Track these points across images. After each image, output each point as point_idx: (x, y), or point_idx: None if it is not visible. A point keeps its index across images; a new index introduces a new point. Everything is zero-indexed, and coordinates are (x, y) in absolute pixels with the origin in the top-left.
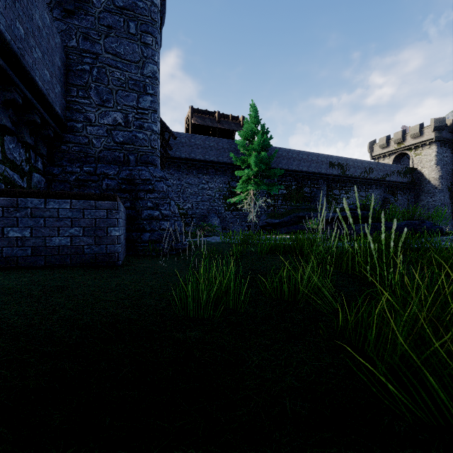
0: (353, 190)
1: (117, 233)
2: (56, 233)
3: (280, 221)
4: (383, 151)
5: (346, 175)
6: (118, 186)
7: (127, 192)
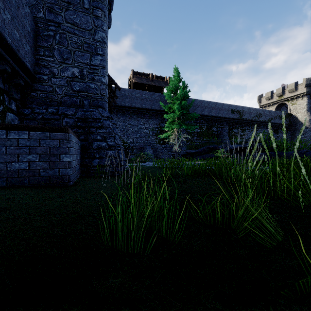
0: (247, 129)
1: (68, 159)
2: (16, 159)
3: (196, 151)
4: (269, 101)
5: (242, 118)
6: (75, 123)
7: (82, 128)
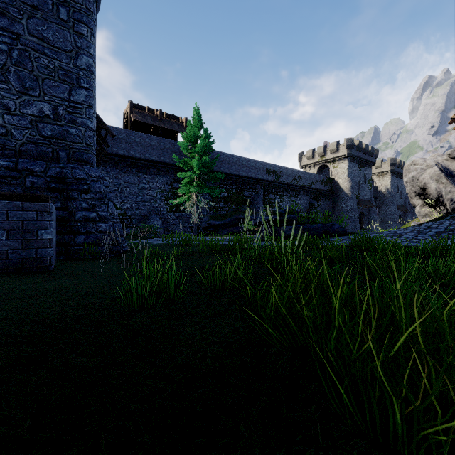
0: (286, 195)
1: (50, 237)
2: None
3: (222, 222)
4: (310, 162)
5: (280, 181)
6: (46, 184)
7: (57, 191)
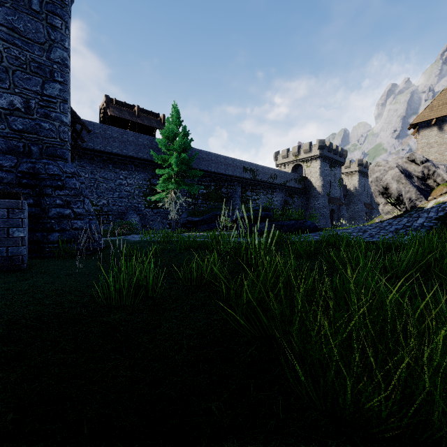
0: (262, 193)
1: (22, 234)
2: None
3: (200, 219)
4: (285, 161)
5: (256, 179)
6: (17, 180)
7: (29, 187)
